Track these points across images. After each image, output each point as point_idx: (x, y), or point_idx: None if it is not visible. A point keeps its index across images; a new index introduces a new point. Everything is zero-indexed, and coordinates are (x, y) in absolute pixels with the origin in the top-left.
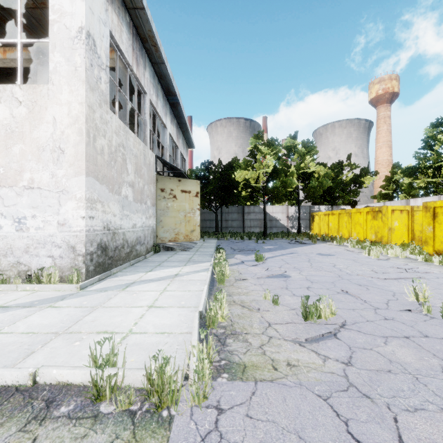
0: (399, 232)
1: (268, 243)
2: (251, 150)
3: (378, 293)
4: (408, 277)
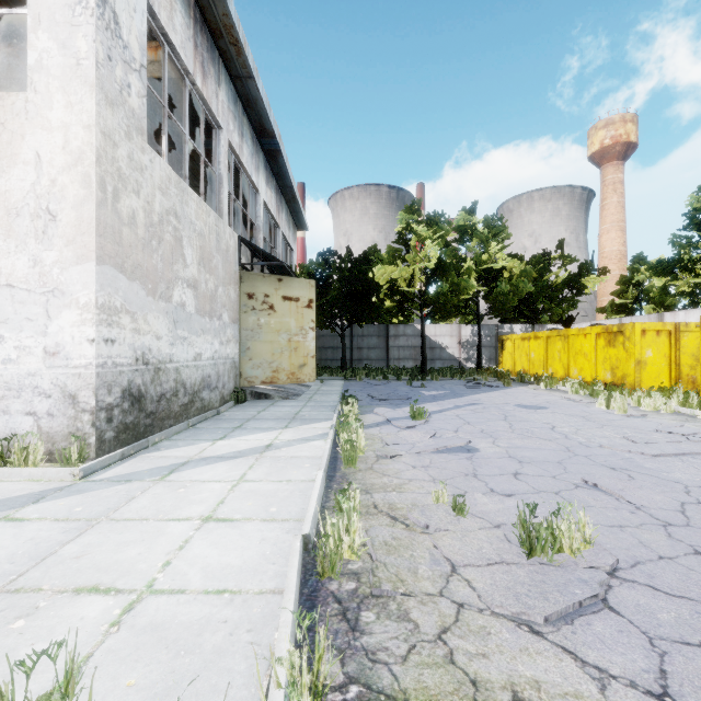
0: (655, 368)
1: (430, 387)
2: (401, 232)
3: (654, 486)
4: (698, 451)
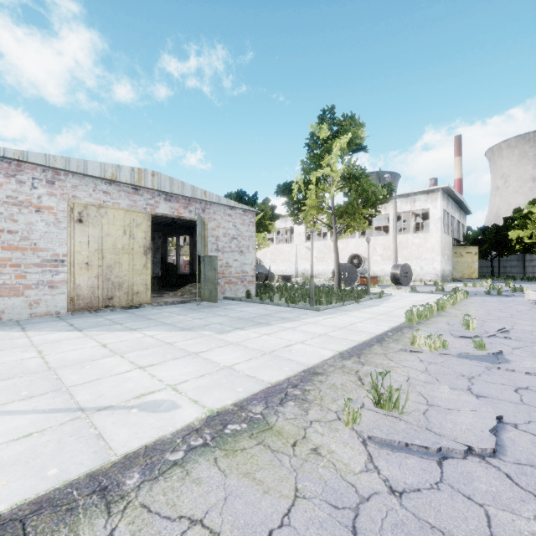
0: None
1: (534, 282)
2: (525, 214)
3: None
4: None
